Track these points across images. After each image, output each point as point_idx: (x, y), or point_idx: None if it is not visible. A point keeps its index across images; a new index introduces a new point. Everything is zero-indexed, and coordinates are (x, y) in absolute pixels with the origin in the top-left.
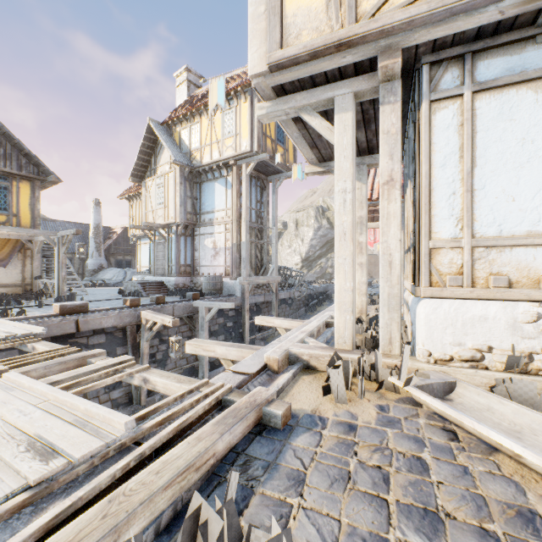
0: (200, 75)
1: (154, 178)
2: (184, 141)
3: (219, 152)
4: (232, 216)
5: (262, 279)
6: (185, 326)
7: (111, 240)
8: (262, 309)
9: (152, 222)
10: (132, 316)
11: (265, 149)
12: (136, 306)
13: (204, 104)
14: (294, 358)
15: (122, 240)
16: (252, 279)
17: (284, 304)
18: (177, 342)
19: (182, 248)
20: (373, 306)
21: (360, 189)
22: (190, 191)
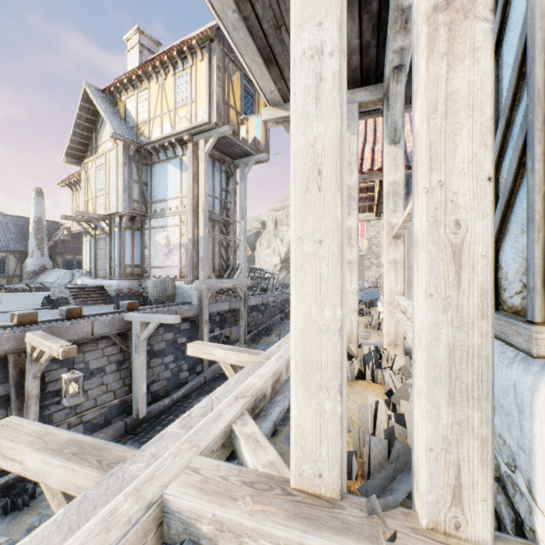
0: (156, 40)
1: (94, 158)
2: (130, 113)
3: (171, 124)
4: (188, 205)
5: (227, 282)
6: (113, 347)
7: (57, 237)
8: (228, 319)
9: (91, 212)
10: (17, 339)
11: (228, 121)
12: (30, 324)
13: (152, 64)
14: (177, 524)
15: (72, 237)
16: (213, 283)
17: (255, 311)
18: (76, 380)
19: (128, 245)
20: (361, 317)
21: (347, 142)
22: (137, 174)
